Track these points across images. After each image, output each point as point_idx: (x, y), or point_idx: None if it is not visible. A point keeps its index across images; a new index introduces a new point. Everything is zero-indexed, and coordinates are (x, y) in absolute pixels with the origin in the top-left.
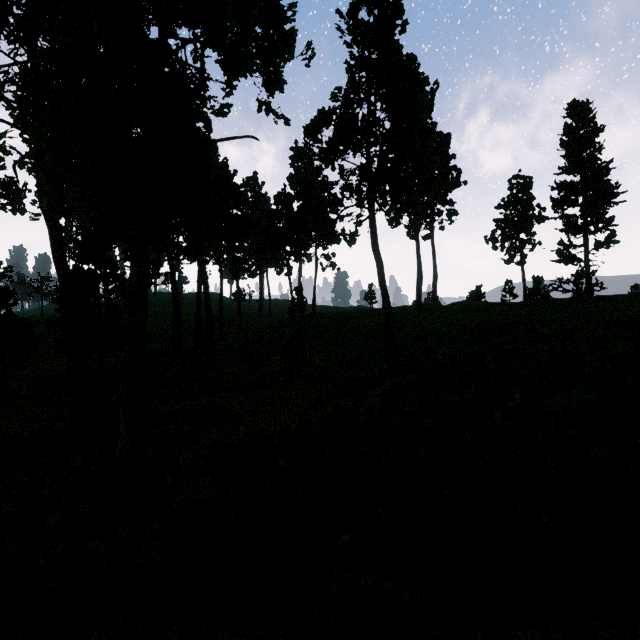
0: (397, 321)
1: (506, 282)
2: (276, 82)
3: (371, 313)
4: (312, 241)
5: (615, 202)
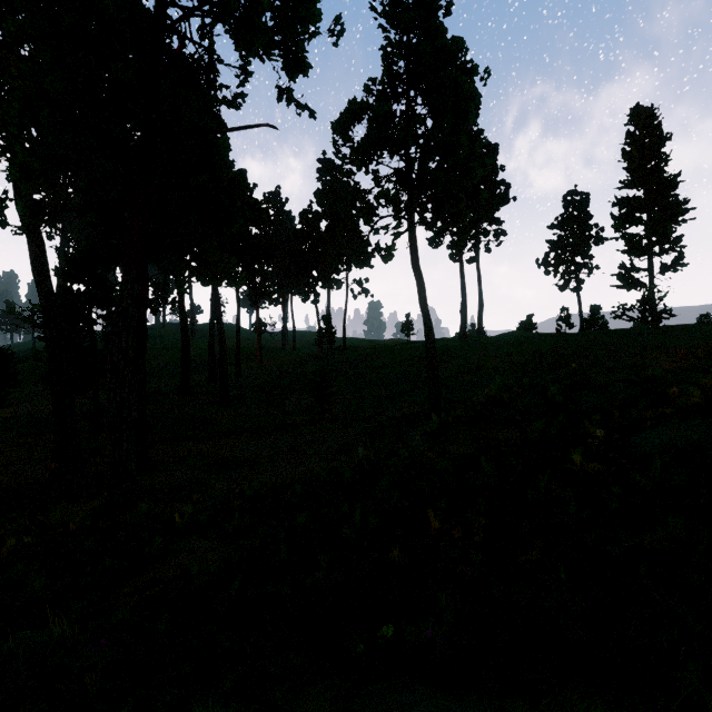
0: (439, 354)
1: (562, 310)
2: (299, 64)
3: (409, 345)
4: (342, 264)
5: (684, 220)
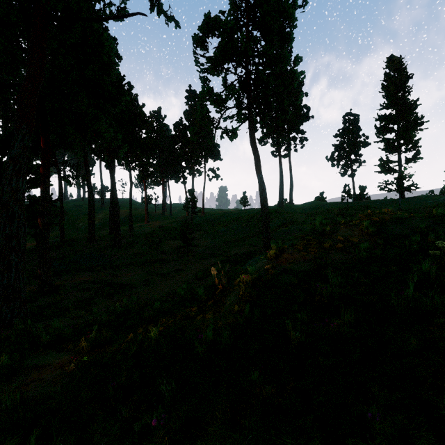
0: None
1: (345, 186)
2: None
3: (245, 210)
4: (202, 158)
5: (421, 129)
